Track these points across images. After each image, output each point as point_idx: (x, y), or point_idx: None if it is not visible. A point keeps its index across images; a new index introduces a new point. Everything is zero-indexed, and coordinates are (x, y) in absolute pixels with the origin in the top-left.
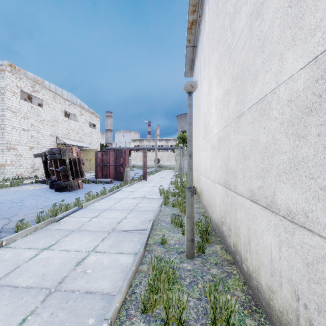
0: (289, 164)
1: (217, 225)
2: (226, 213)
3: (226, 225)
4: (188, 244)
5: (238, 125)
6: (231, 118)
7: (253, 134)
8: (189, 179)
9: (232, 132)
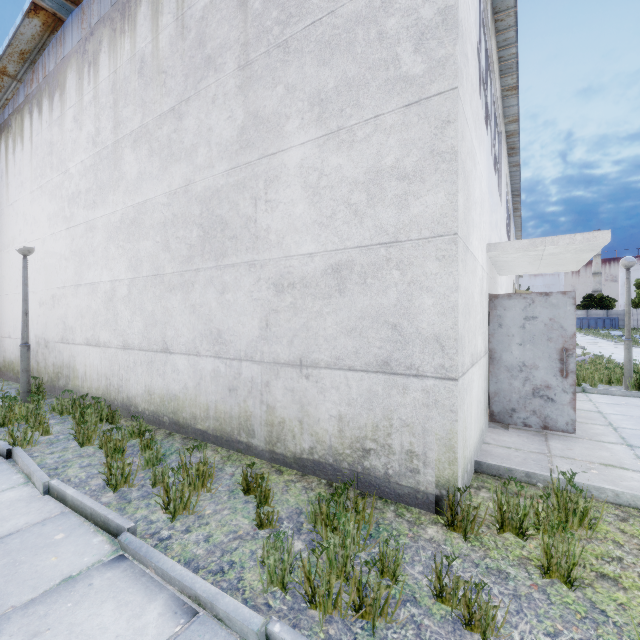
0: (105, 321)
1: (50, 387)
2: (64, 366)
3: (65, 377)
4: (24, 396)
5: (77, 291)
6: (70, 283)
7: (88, 302)
8: (25, 335)
9: (71, 295)
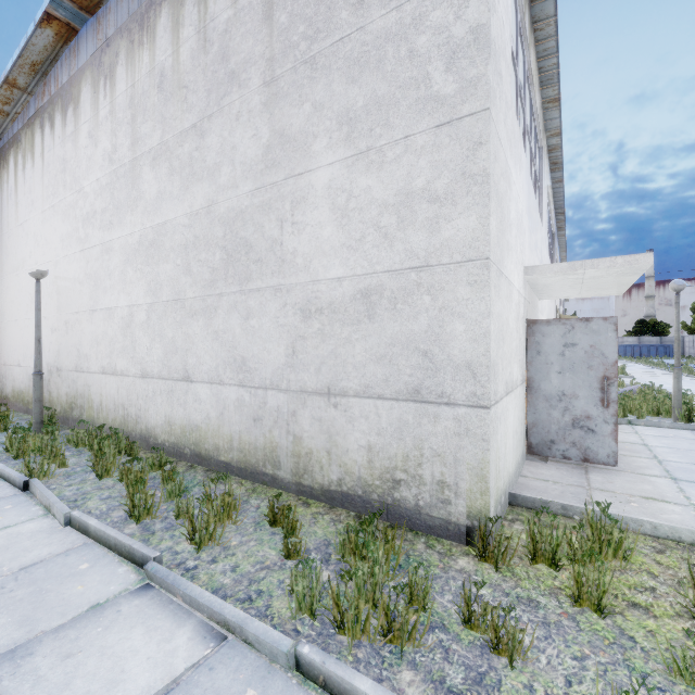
0: (122, 348)
1: (63, 418)
2: (78, 396)
3: (79, 407)
4: (37, 427)
5: (92, 317)
6: (84, 308)
7: (104, 328)
8: (38, 363)
9: (85, 321)
